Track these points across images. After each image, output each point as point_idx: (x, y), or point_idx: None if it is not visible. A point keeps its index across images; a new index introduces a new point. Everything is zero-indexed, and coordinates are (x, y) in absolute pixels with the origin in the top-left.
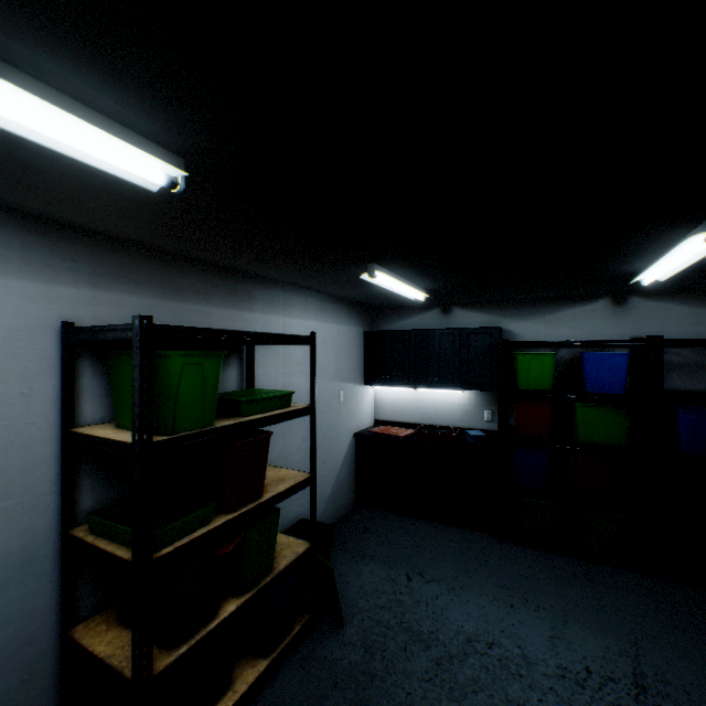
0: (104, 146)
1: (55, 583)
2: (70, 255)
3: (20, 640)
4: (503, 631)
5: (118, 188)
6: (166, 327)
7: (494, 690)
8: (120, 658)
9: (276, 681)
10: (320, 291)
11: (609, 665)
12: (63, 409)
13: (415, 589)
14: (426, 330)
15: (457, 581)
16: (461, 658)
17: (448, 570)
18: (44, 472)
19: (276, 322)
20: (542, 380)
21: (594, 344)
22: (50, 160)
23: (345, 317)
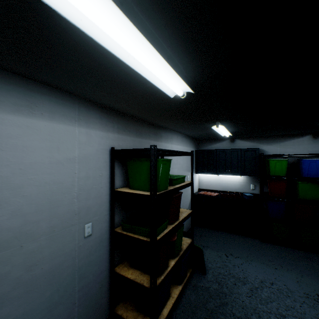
0: (173, 83)
1: (108, 250)
2: (111, 120)
3: (99, 271)
4: (275, 278)
5: (148, 95)
6: (159, 149)
7: (279, 301)
8: (139, 279)
9: (185, 294)
10: (182, 133)
11: None
12: (111, 182)
13: (231, 260)
14: (224, 149)
15: (248, 258)
16: (260, 288)
17: (243, 253)
18: (105, 206)
19: (168, 146)
20: (281, 171)
21: (307, 155)
22: (134, 87)
23: (189, 144)
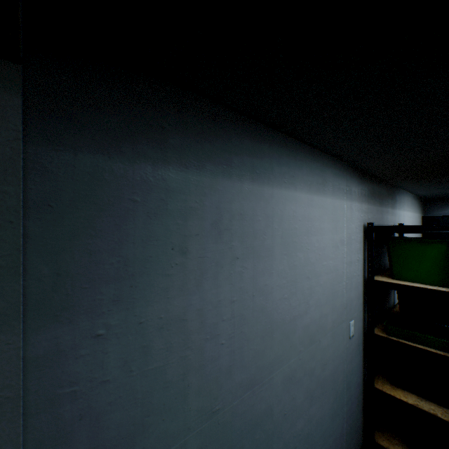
0: None
1: (361, 357)
2: (363, 187)
3: (356, 383)
4: None
5: None
6: None
7: None
8: (424, 407)
9: None
10: (413, 192)
11: None
12: (368, 268)
13: None
14: None
15: None
16: None
17: None
18: (359, 300)
19: (400, 214)
20: None
21: None
22: None
23: (416, 207)
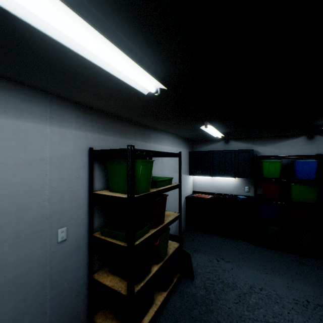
0: (141, 78)
1: (86, 255)
2: (91, 120)
3: (75, 278)
4: (265, 283)
5: (123, 92)
6: (137, 149)
7: (267, 308)
8: (117, 286)
9: (170, 301)
10: (174, 134)
11: (316, 299)
12: (90, 184)
13: (221, 265)
14: (218, 151)
15: (239, 262)
16: (249, 294)
17: (234, 257)
18: (83, 210)
19: (158, 147)
20: (274, 173)
21: (300, 157)
22: (105, 83)
23: (182, 145)
